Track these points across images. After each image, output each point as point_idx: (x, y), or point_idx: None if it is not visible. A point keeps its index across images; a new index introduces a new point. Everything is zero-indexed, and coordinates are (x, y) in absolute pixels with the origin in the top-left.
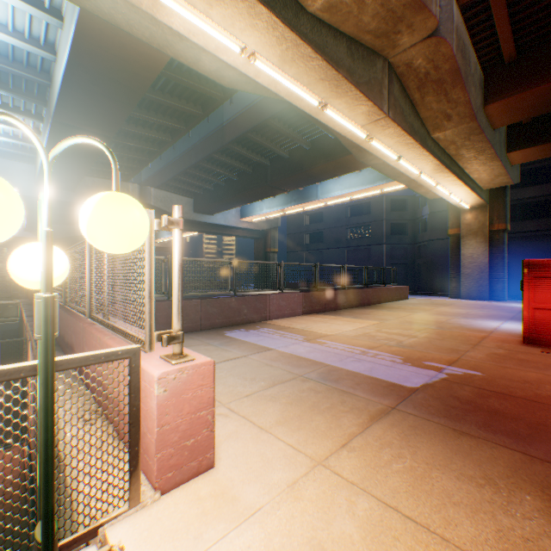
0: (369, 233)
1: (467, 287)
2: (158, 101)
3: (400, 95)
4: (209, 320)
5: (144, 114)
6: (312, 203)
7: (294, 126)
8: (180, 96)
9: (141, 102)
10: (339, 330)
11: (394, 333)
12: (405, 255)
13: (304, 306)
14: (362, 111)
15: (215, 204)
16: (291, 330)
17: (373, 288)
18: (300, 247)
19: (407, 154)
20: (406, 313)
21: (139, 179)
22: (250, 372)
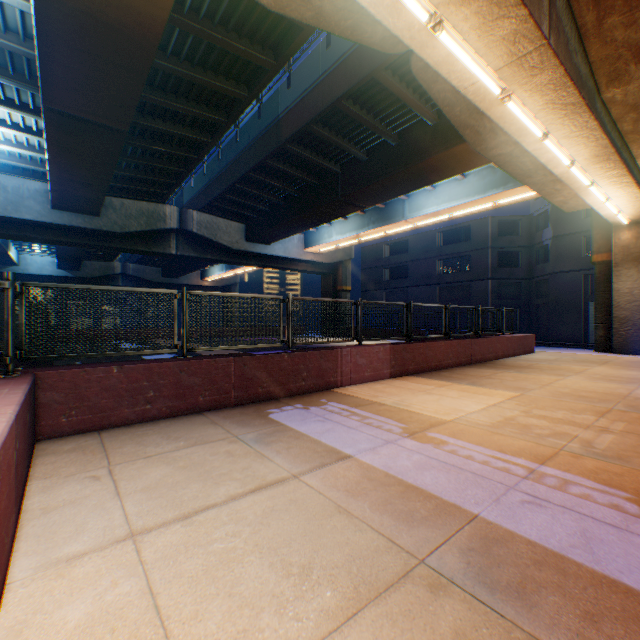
0: (469, 266)
1: (624, 336)
2: (186, 76)
3: (564, 15)
4: (247, 389)
5: (170, 100)
6: (396, 225)
7: (376, 109)
8: (216, 70)
9: (165, 82)
10: (458, 410)
11: (561, 420)
12: (518, 293)
13: (392, 364)
14: (503, 33)
15: (271, 229)
16: (377, 408)
17: (488, 338)
18: (378, 285)
19: (560, 127)
20: (550, 377)
21: (180, 202)
22: (301, 538)
